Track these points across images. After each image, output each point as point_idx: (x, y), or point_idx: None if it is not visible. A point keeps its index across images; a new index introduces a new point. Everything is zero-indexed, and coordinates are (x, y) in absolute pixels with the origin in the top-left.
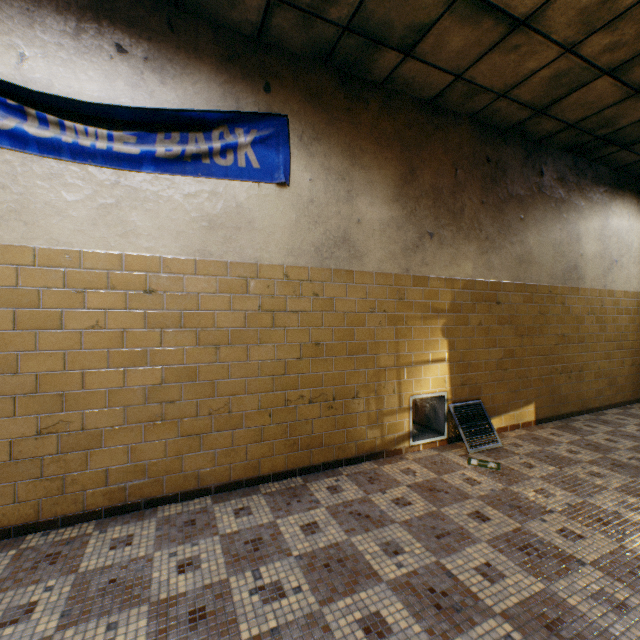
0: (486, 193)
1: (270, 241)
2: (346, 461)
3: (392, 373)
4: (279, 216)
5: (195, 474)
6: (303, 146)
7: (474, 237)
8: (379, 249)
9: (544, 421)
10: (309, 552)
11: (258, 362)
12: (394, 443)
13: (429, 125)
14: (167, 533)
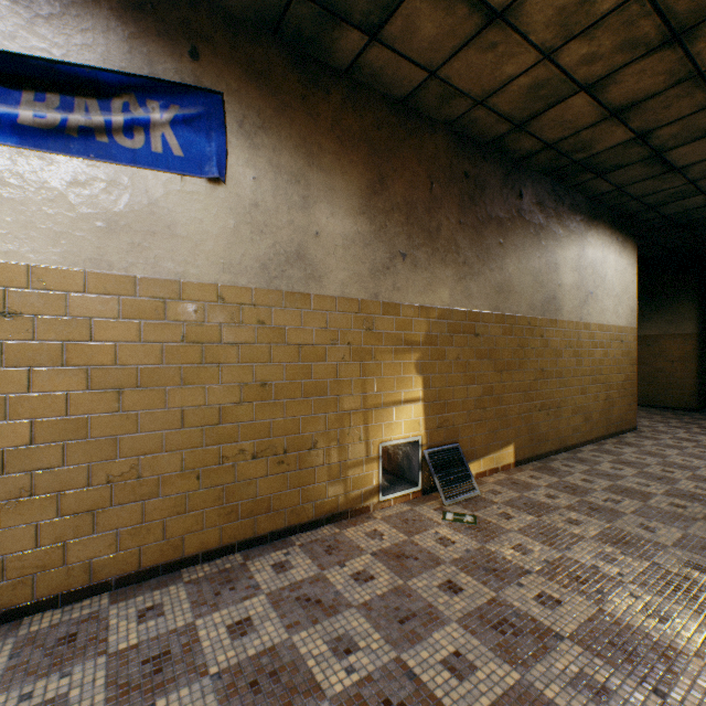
0: (464, 212)
1: (198, 252)
2: (301, 527)
3: (358, 417)
4: (211, 221)
5: (85, 566)
6: (244, 135)
7: (451, 261)
8: (342, 269)
9: (524, 462)
10: (233, 666)
11: (181, 409)
12: (361, 500)
13: (401, 128)
14: (26, 661)
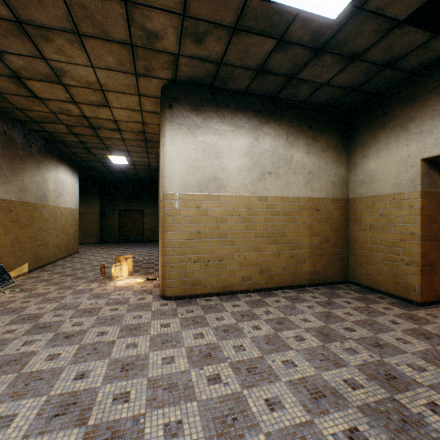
0: (5, 151)
1: None
2: None
3: None
4: None
5: None
6: None
7: None
8: None
9: (33, 271)
10: None
11: None
12: None
13: None
14: None
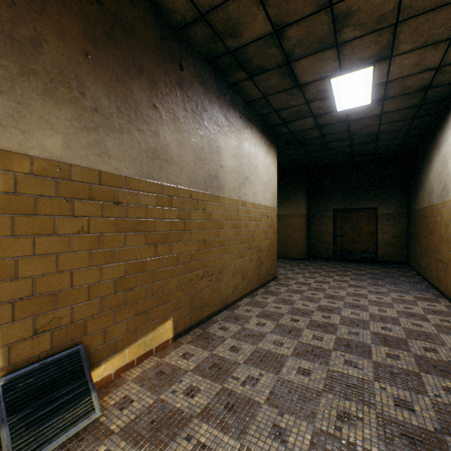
0: (95, 45)
1: None
2: None
3: None
4: None
5: None
6: None
7: (69, 99)
8: None
9: (185, 333)
10: None
11: None
12: None
13: None
14: None
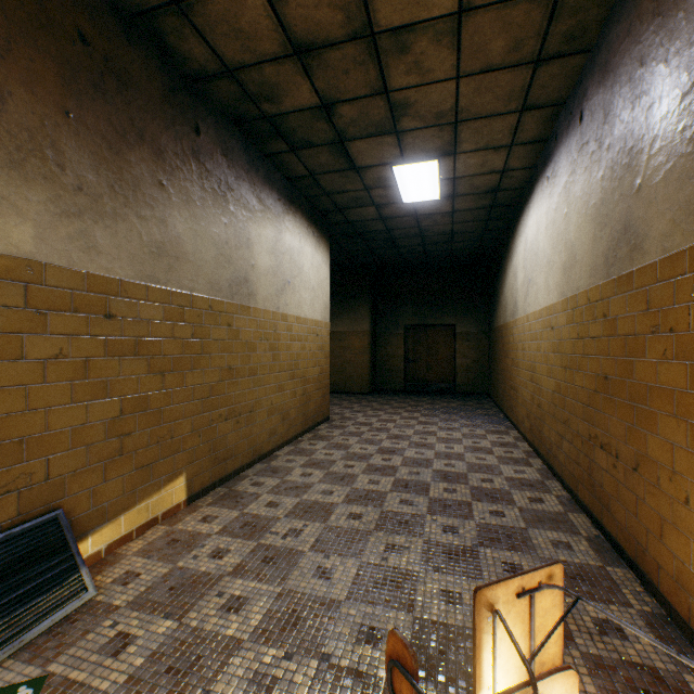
0: (80, 101)
1: None
2: None
3: None
4: None
5: None
6: None
7: (43, 174)
8: None
9: (203, 494)
10: None
11: None
12: None
13: None
14: None
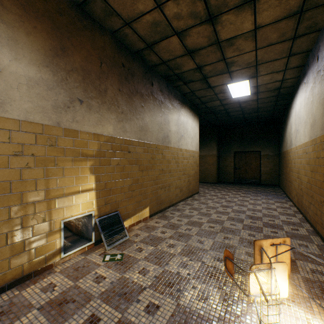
0: (122, 85)
1: None
2: None
3: (42, 205)
4: None
5: None
6: None
7: (114, 110)
8: (26, 101)
9: (154, 215)
10: None
11: None
12: (44, 262)
13: (80, 22)
14: None
